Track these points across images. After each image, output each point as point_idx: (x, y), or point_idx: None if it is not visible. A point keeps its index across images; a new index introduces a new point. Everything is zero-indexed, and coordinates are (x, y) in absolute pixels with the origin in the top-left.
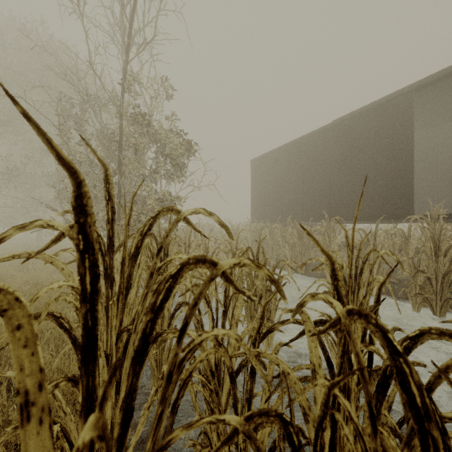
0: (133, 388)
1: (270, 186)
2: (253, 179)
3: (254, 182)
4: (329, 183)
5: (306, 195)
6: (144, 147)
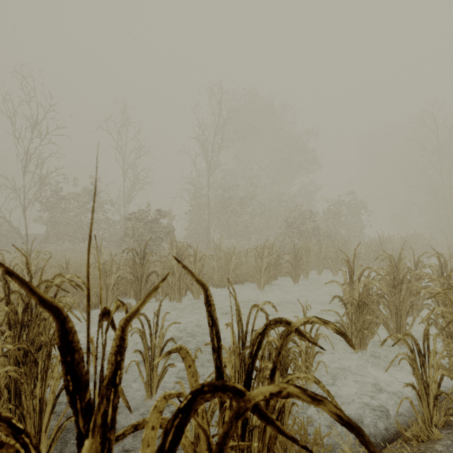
0: None
1: None
2: None
3: None
4: None
5: None
6: None
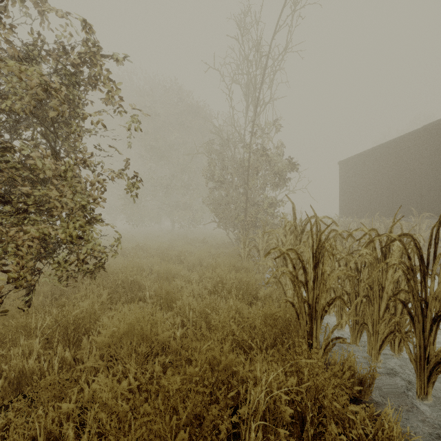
0: (322, 252)
1: (359, 185)
2: (340, 179)
3: (342, 182)
4: (420, 182)
5: (396, 193)
6: (259, 168)
